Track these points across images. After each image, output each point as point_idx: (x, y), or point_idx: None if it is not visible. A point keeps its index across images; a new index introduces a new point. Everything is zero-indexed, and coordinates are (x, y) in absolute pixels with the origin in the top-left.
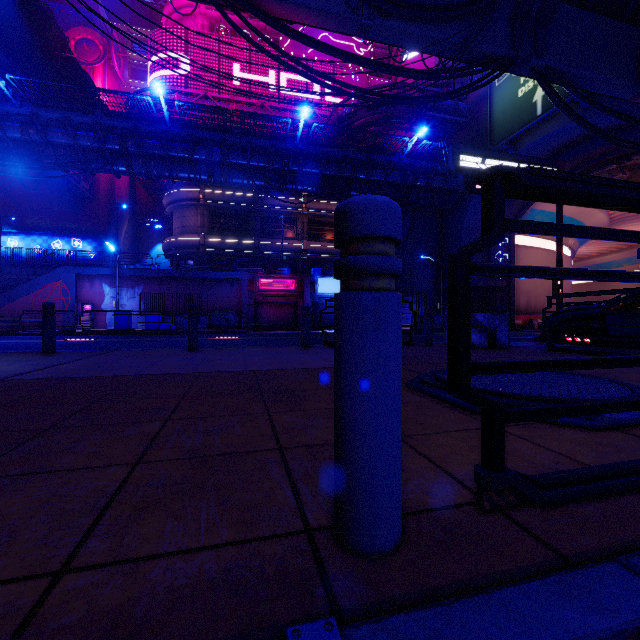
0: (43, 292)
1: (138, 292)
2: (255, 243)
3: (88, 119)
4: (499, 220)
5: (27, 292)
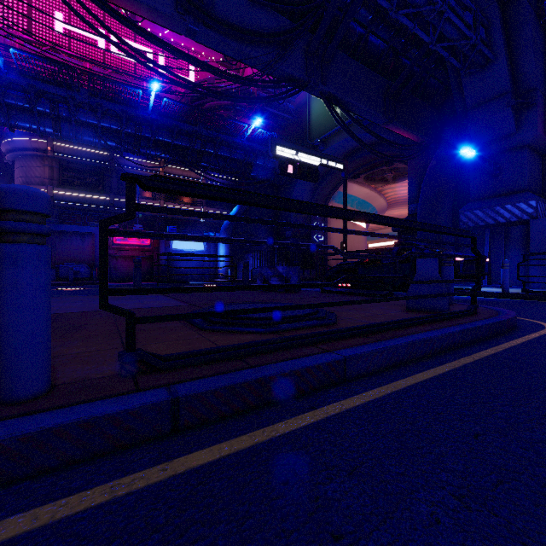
0: None
1: None
2: (111, 199)
3: None
4: (131, 205)
5: None
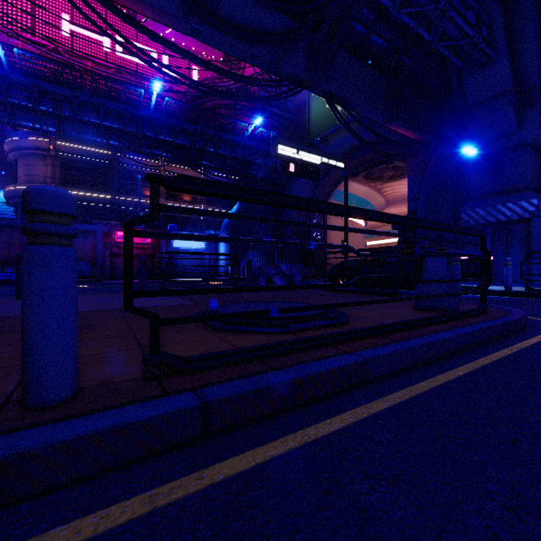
0: None
1: None
2: (112, 198)
3: None
4: (155, 205)
5: None
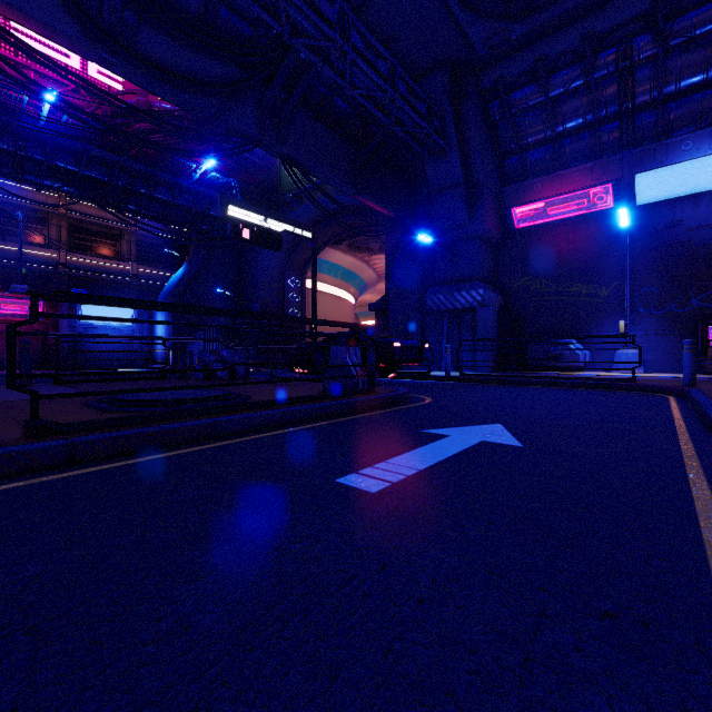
0: None
1: None
2: None
3: None
4: (35, 313)
5: None
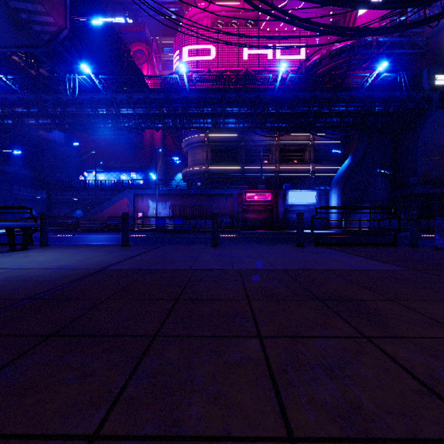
0: (117, 206)
1: (168, 204)
2: (241, 168)
3: (141, 96)
4: None
5: (109, 206)
